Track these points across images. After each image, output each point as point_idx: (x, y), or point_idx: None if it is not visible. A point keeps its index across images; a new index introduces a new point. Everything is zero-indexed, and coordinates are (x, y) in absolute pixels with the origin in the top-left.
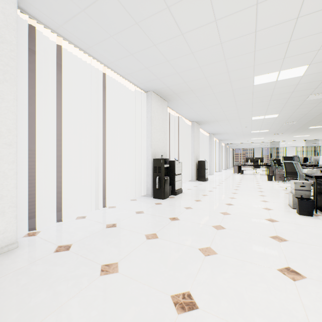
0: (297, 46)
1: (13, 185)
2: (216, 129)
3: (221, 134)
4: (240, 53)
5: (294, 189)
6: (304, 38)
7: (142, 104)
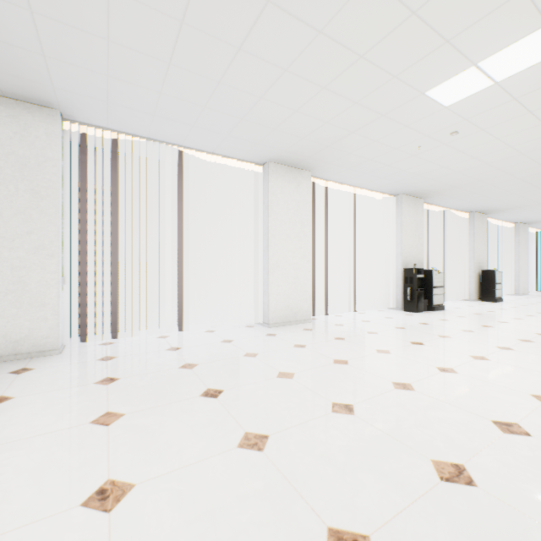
0: None
1: (310, 285)
2: (526, 216)
3: None
4: (503, 158)
5: None
6: None
7: (390, 209)
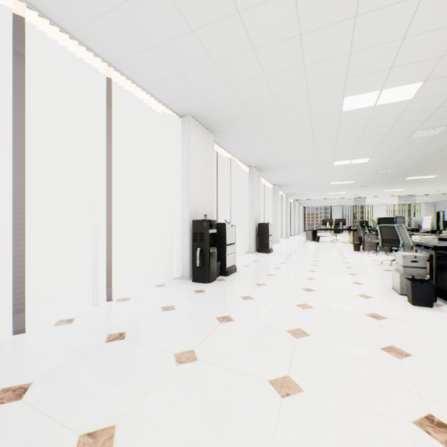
0: (413, 48)
1: None
2: (283, 178)
3: (289, 185)
4: (327, 55)
5: (402, 266)
6: (425, 35)
7: (175, 135)
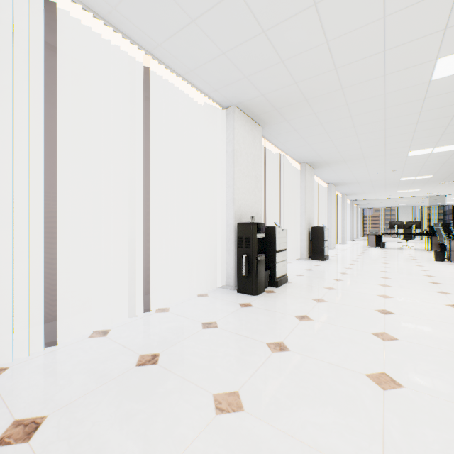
0: None
1: None
2: (341, 175)
3: (347, 183)
4: None
5: None
6: None
7: (218, 130)
